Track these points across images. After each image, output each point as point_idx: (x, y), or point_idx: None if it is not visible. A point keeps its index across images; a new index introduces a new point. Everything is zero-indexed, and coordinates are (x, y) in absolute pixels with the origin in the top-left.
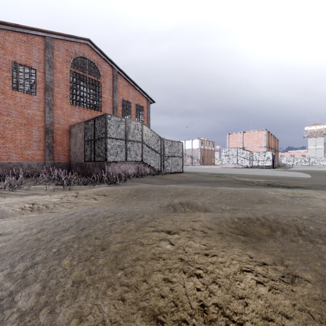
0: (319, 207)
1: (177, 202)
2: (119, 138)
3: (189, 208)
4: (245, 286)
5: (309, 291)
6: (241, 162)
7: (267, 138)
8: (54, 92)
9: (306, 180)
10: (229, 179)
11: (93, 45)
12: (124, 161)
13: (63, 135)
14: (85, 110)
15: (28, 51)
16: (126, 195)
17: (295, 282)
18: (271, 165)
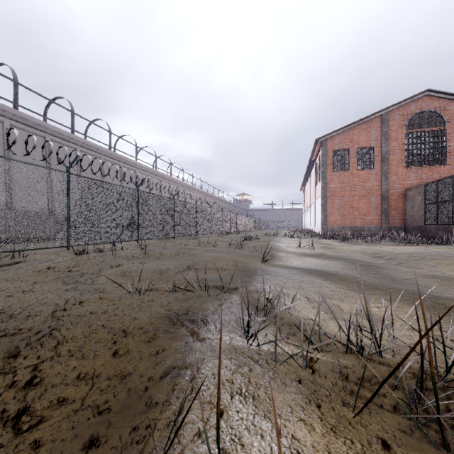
0: None
1: None
2: None
3: None
4: None
5: None
6: None
7: None
8: (389, 161)
9: None
10: None
11: (433, 92)
12: None
13: (397, 200)
14: (423, 169)
15: (368, 135)
16: None
17: None
18: None
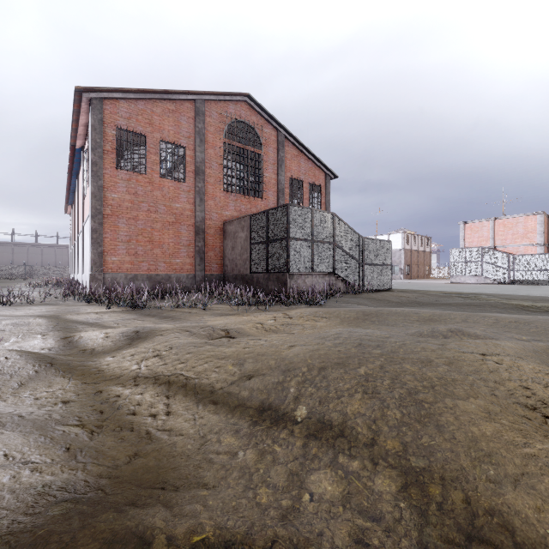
0: None
1: (443, 328)
2: (304, 238)
3: (466, 336)
4: None
5: None
6: (491, 274)
7: (545, 228)
8: (205, 176)
9: None
10: (490, 301)
11: (252, 101)
12: (310, 272)
13: (215, 236)
14: (242, 198)
15: (177, 123)
16: (353, 319)
17: None
18: None
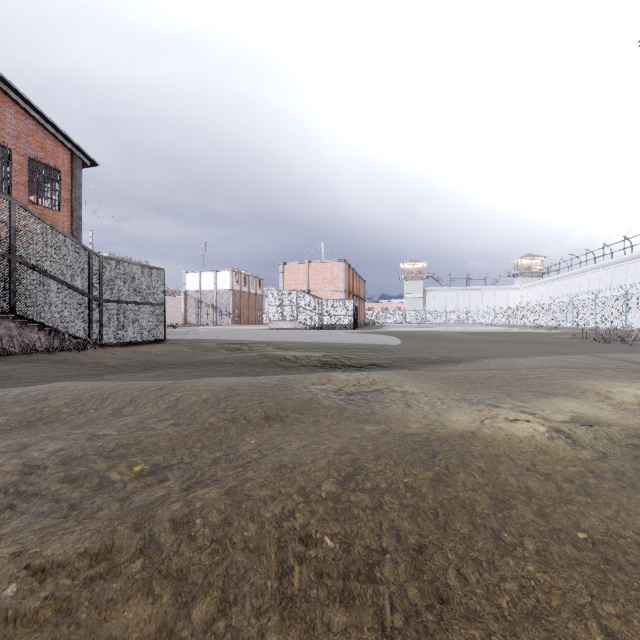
0: (390, 420)
1: None
2: None
3: None
4: None
5: None
6: (304, 318)
7: (347, 275)
8: None
9: (391, 349)
10: (254, 354)
11: None
12: None
13: None
14: None
15: None
16: None
17: None
18: (351, 324)
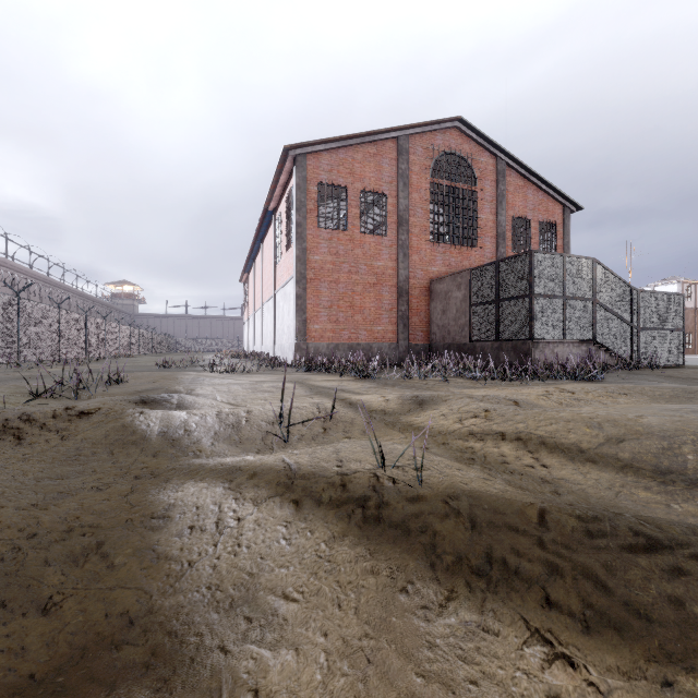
0: None
1: None
2: (553, 294)
3: None
4: None
5: None
6: None
7: None
8: (409, 226)
9: None
10: None
11: (465, 126)
12: (560, 339)
13: (420, 297)
14: (452, 249)
15: (378, 168)
16: (670, 397)
17: None
18: None
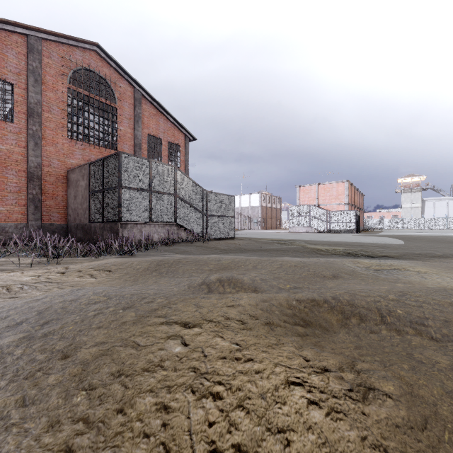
0: (412, 283)
1: (214, 279)
2: (141, 188)
3: (231, 287)
4: (289, 410)
5: (389, 412)
6: (316, 225)
7: (350, 192)
8: (43, 120)
9: (397, 247)
10: (297, 246)
11: (104, 53)
12: (147, 221)
13: (57, 184)
14: (92, 148)
15: (1, 56)
16: (142, 271)
17: (369, 399)
18: (354, 229)
